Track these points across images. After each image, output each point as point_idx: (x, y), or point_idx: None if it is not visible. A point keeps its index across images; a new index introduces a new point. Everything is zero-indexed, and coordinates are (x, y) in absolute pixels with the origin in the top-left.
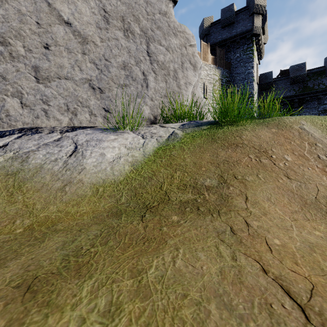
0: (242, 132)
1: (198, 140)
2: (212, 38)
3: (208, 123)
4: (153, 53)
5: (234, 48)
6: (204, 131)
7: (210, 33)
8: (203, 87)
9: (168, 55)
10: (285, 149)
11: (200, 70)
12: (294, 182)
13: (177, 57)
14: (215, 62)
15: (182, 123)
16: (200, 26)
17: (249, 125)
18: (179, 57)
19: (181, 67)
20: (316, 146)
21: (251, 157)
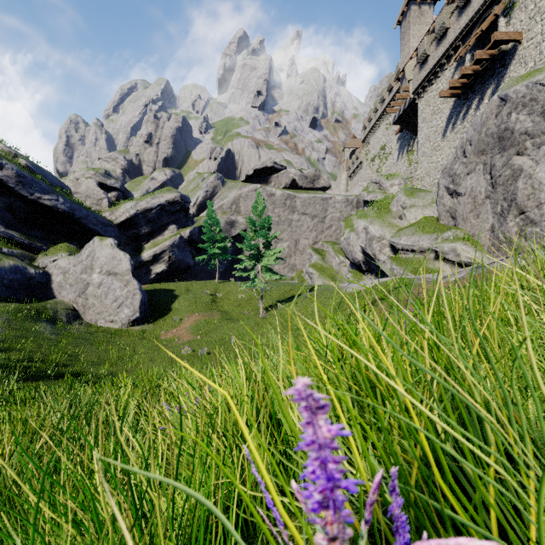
0: None
1: None
2: None
3: None
4: None
5: None
6: None
7: None
8: None
9: None
10: None
11: None
12: None
13: None
14: None
15: None
16: None
17: None
18: None
19: None
20: None
21: None
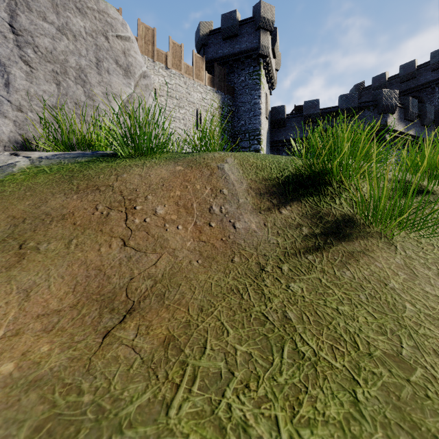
0: (133, 168)
1: (42, 178)
2: (211, 51)
3: (105, 154)
4: (26, 30)
5: (238, 69)
6: (73, 165)
7: (208, 44)
8: (195, 114)
9: (63, 41)
10: (169, 197)
11: (145, 80)
12: (127, 250)
13: (85, 48)
14: (213, 83)
15: (64, 152)
16: (196, 33)
17: (157, 160)
18: (90, 50)
19: (95, 66)
20: (219, 193)
21: (99, 207)
